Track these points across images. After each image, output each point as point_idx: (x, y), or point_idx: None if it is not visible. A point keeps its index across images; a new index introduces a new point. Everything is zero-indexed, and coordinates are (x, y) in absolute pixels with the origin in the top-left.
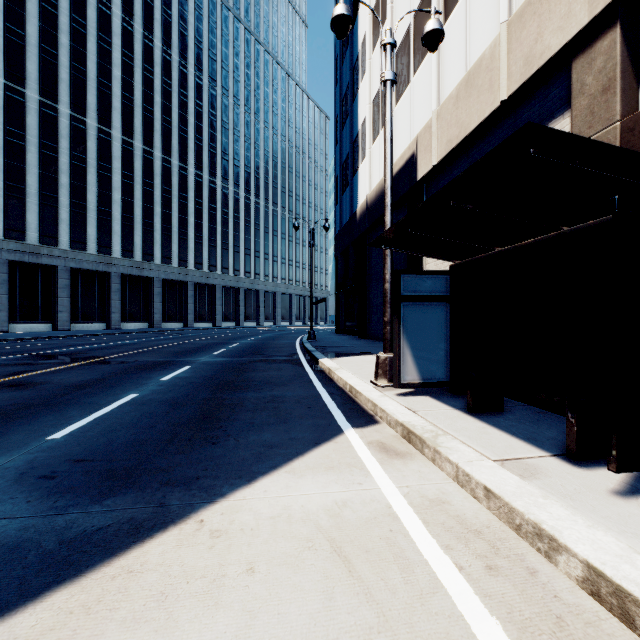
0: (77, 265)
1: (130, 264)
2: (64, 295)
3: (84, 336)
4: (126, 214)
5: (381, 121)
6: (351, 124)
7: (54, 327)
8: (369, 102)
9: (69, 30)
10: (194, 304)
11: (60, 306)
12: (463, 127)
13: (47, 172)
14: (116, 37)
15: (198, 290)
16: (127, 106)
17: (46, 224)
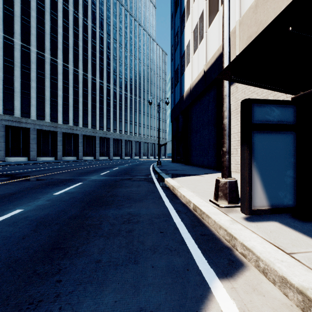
0: (40, 127)
1: (67, 127)
2: (33, 143)
3: (40, 163)
4: (65, 102)
5: (199, 40)
6: (180, 47)
7: (28, 159)
8: (191, 31)
9: (36, 9)
10: (99, 147)
11: (31, 148)
12: (261, 24)
13: (25, 80)
14: (60, 13)
15: (101, 140)
16: (65, 47)
17: (24, 107)
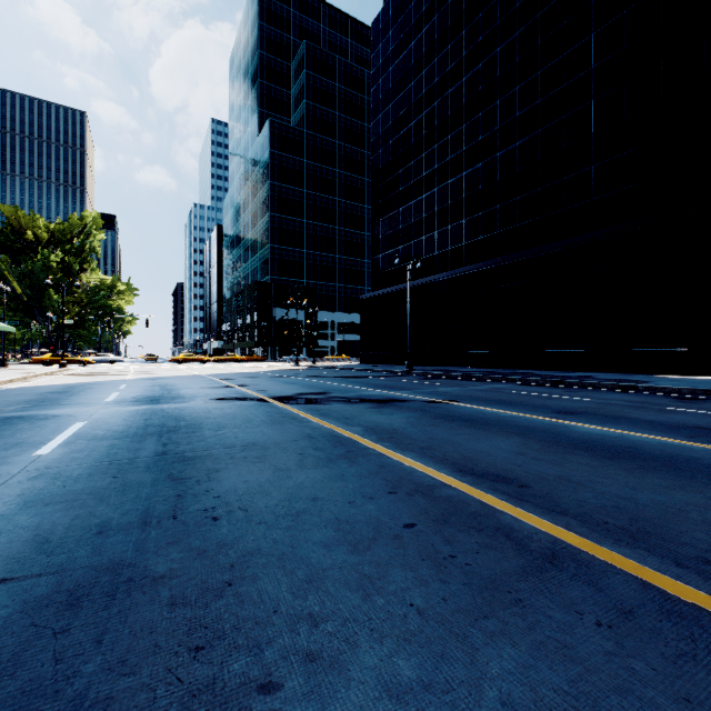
0: None
1: None
2: None
3: None
4: None
5: None
6: None
7: None
8: None
9: None
10: None
11: None
12: None
13: None
14: None
15: None
16: None
17: None
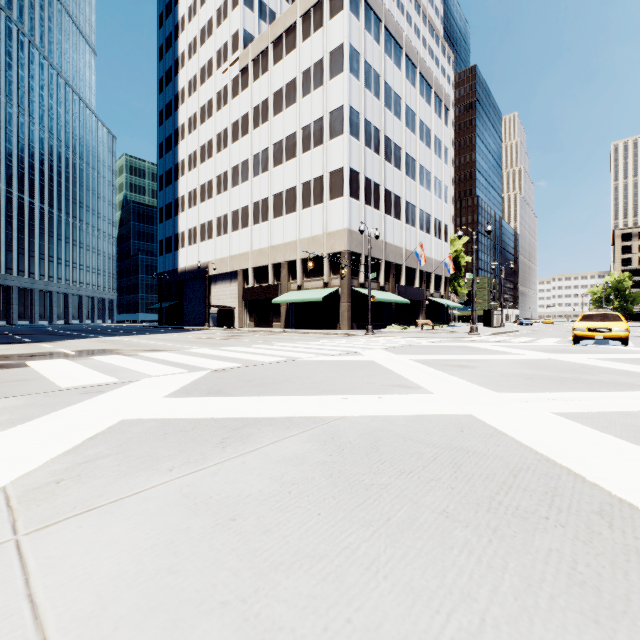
0: None
1: None
2: None
3: None
4: None
5: (193, 242)
6: (174, 225)
7: None
8: (187, 228)
9: None
10: None
11: None
12: (221, 270)
13: None
14: None
15: None
16: None
17: None
